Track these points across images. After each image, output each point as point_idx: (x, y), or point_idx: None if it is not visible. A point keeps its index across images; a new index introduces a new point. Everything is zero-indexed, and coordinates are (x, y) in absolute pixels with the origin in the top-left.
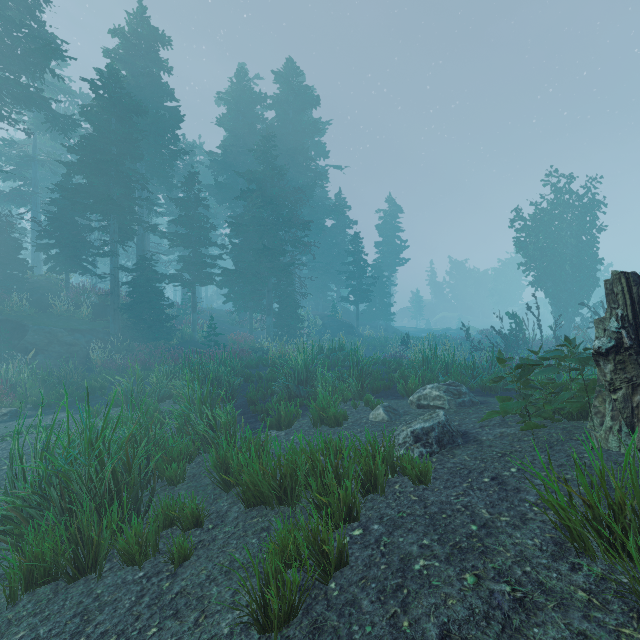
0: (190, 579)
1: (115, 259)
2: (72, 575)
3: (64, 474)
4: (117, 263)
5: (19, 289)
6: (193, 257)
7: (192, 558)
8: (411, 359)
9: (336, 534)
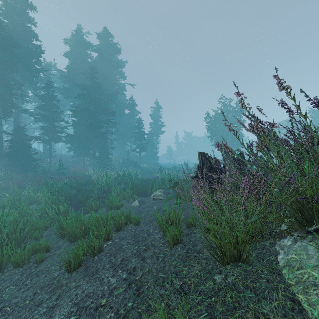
0: (44, 267)
1: (0, 127)
2: None
3: None
4: (2, 129)
5: None
6: (50, 127)
7: (45, 261)
8: (159, 179)
9: (97, 241)
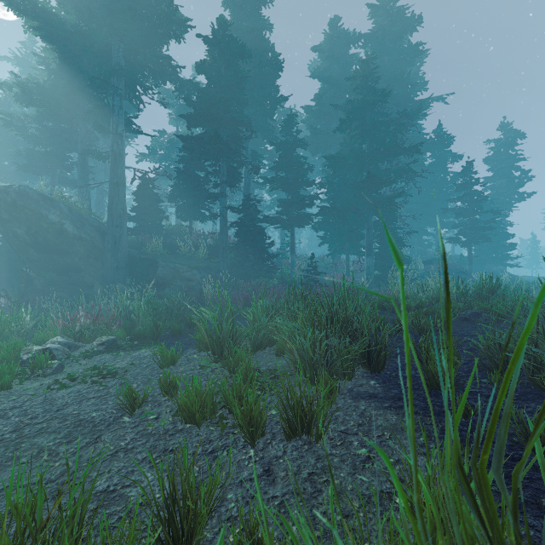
0: None
1: (224, 200)
2: None
3: None
4: (225, 204)
5: (157, 234)
6: (291, 199)
7: None
8: None
9: None
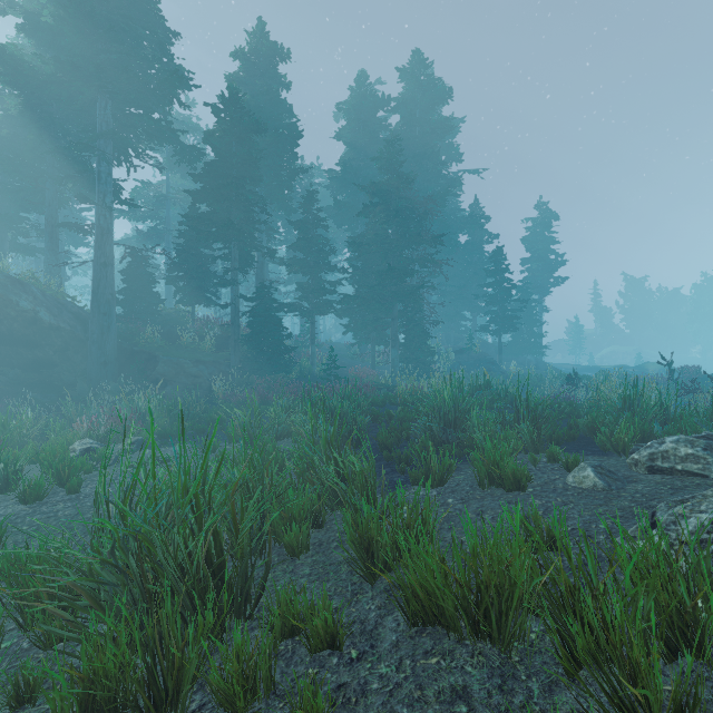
0: None
1: (235, 288)
2: (145, 709)
3: (145, 537)
4: (237, 292)
5: (152, 322)
6: (312, 284)
7: None
8: (592, 401)
9: None
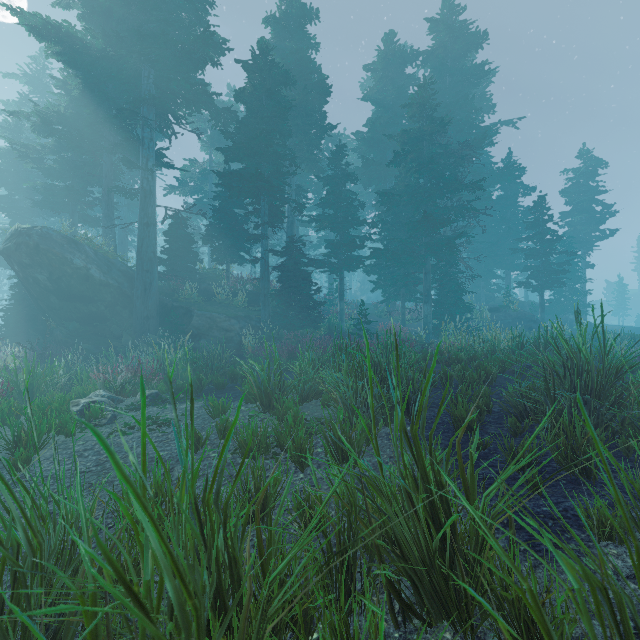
0: None
1: (265, 242)
2: None
3: None
4: (267, 246)
5: (191, 279)
6: (340, 240)
7: None
8: None
9: None
